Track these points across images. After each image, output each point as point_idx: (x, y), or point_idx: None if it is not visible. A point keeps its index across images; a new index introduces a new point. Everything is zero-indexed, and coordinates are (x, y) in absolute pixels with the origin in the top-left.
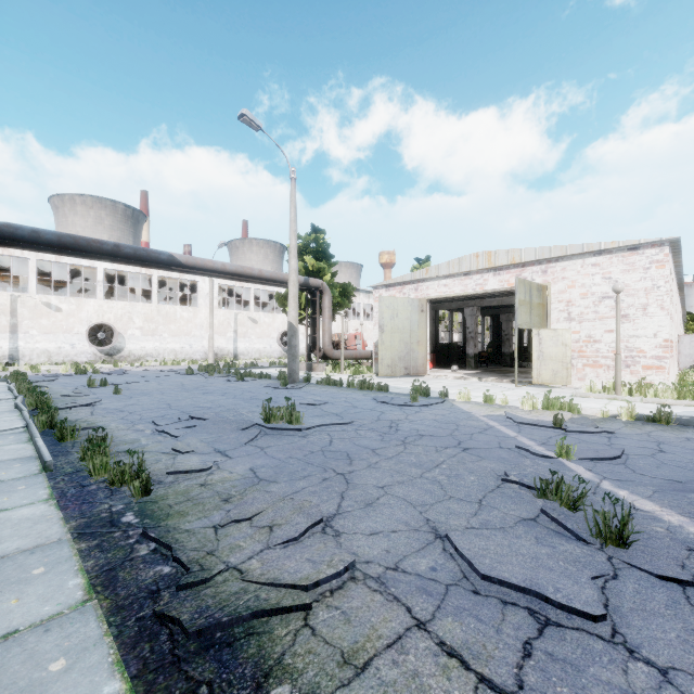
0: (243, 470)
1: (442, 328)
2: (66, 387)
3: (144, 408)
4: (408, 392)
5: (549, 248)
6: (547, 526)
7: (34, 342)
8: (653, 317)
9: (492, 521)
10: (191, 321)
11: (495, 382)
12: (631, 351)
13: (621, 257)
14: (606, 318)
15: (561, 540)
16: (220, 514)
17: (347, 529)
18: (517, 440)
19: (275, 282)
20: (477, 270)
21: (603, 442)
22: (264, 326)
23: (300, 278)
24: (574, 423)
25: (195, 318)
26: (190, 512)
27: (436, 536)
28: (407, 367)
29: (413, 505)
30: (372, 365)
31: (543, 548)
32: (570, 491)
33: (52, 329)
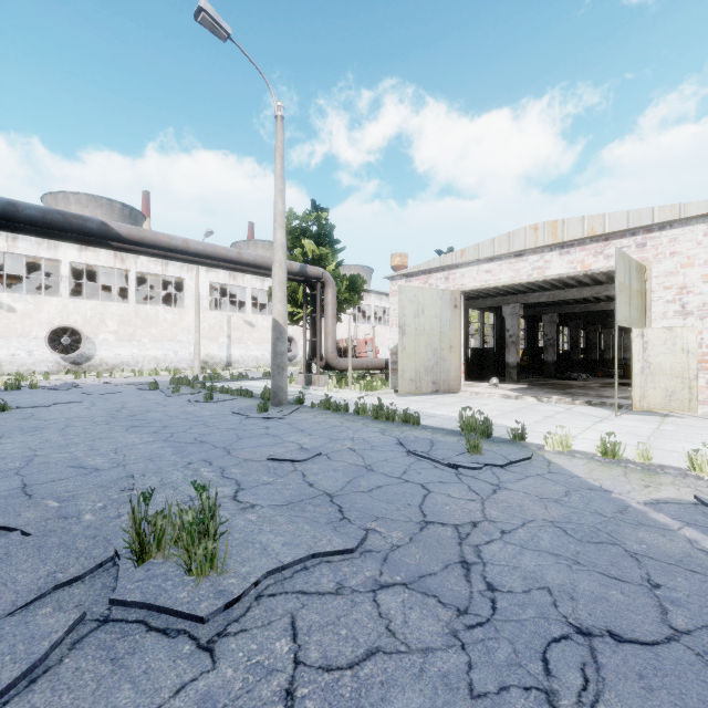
0: None
1: None
2: None
3: None
4: (449, 424)
5: (650, 210)
6: None
7: None
8: None
9: None
10: (176, 324)
11: (562, 403)
12: None
13: None
14: None
15: None
16: None
17: None
18: None
19: (261, 269)
20: (535, 249)
21: None
22: (262, 331)
23: (295, 264)
24: None
25: (181, 320)
26: None
27: None
28: (435, 381)
29: None
30: (387, 377)
31: None
32: None
33: (3, 332)
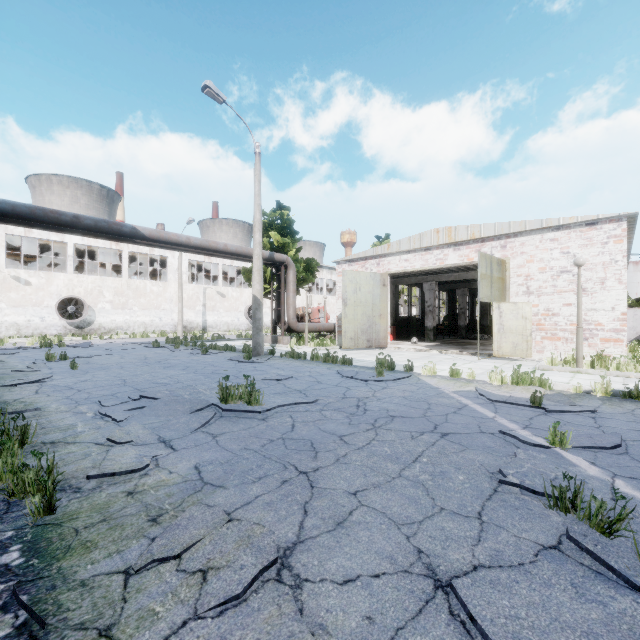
0: (186, 468)
1: (401, 302)
2: (24, 361)
3: (96, 384)
4: (372, 365)
5: (508, 224)
6: (579, 560)
7: (2, 315)
8: (611, 290)
9: (504, 551)
10: (161, 295)
11: (455, 354)
12: (589, 324)
13: (580, 232)
14: (564, 292)
15: (608, 589)
16: (140, 546)
17: (311, 573)
18: (498, 422)
19: (241, 256)
20: (437, 245)
21: (590, 424)
22: (231, 300)
23: (265, 252)
24: (549, 400)
25: (165, 292)
26: (100, 543)
27: (435, 584)
28: (369, 339)
29: (397, 525)
30: (335, 338)
31: (591, 606)
32: (604, 509)
33: (21, 302)
